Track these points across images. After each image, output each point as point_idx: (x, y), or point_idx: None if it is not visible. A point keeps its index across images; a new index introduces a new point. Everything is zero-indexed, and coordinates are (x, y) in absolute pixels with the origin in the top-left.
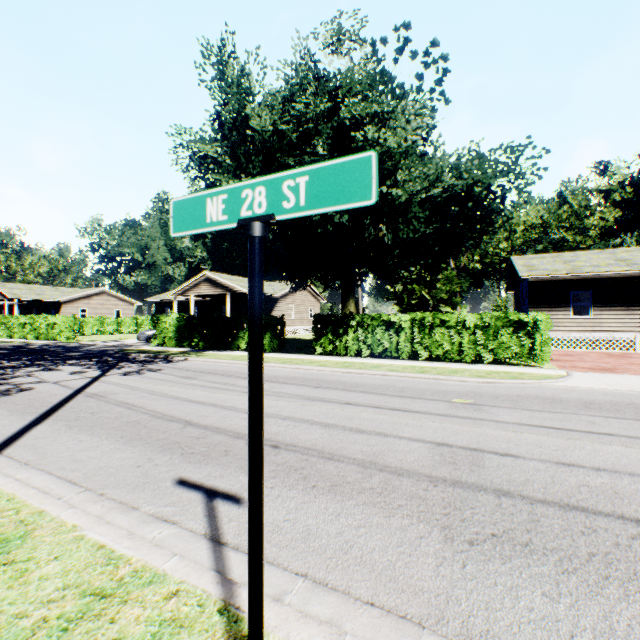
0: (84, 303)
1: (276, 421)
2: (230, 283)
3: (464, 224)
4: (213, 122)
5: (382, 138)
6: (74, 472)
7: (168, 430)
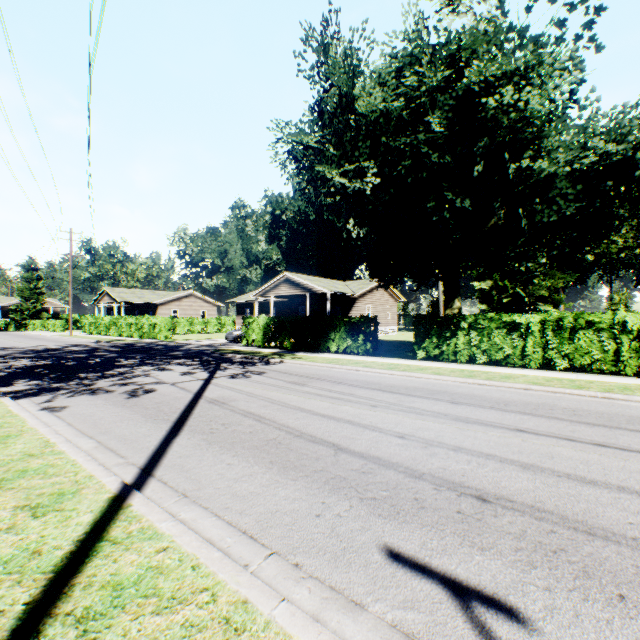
0: (175, 305)
1: (446, 453)
2: (309, 283)
3: (620, 200)
4: (311, 113)
5: (524, 99)
6: (243, 516)
7: (319, 456)
